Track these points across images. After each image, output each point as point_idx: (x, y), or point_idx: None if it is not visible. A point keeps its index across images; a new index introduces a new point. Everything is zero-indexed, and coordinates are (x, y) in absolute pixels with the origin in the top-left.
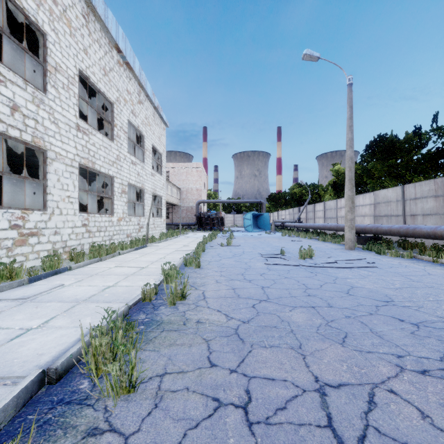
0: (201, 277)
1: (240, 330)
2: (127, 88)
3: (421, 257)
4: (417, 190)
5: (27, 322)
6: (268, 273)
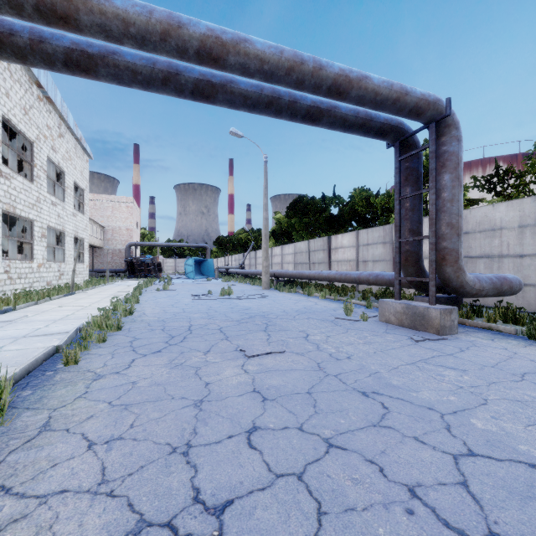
0: (141, 308)
1: (165, 320)
2: (48, 123)
3: (300, 291)
4: (316, 244)
5: (33, 327)
6: (191, 304)
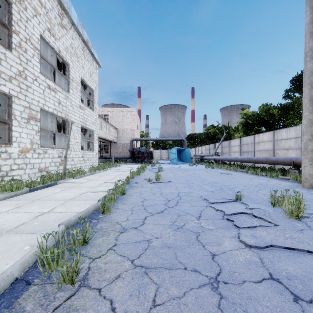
0: None
1: None
2: None
3: None
4: None
5: None
6: None
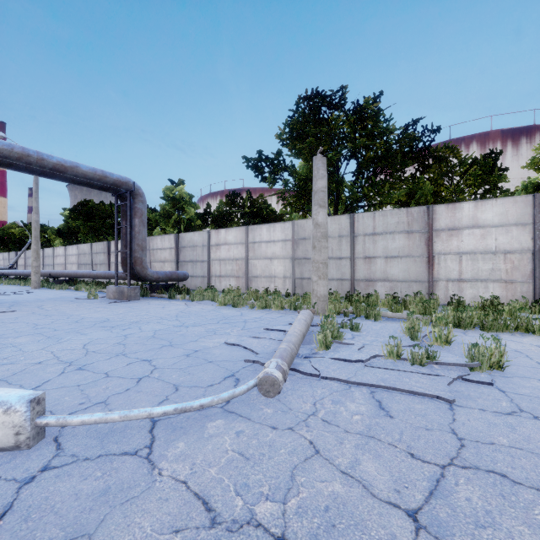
0: None
1: None
2: None
3: (72, 288)
4: (98, 247)
5: None
6: None
